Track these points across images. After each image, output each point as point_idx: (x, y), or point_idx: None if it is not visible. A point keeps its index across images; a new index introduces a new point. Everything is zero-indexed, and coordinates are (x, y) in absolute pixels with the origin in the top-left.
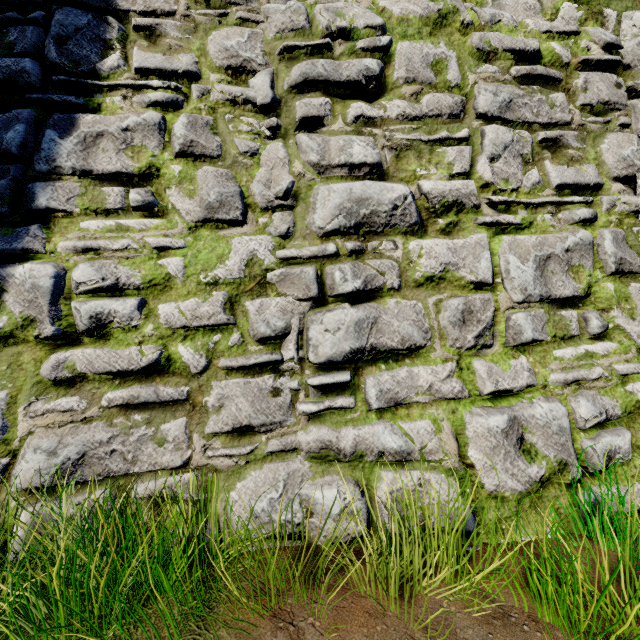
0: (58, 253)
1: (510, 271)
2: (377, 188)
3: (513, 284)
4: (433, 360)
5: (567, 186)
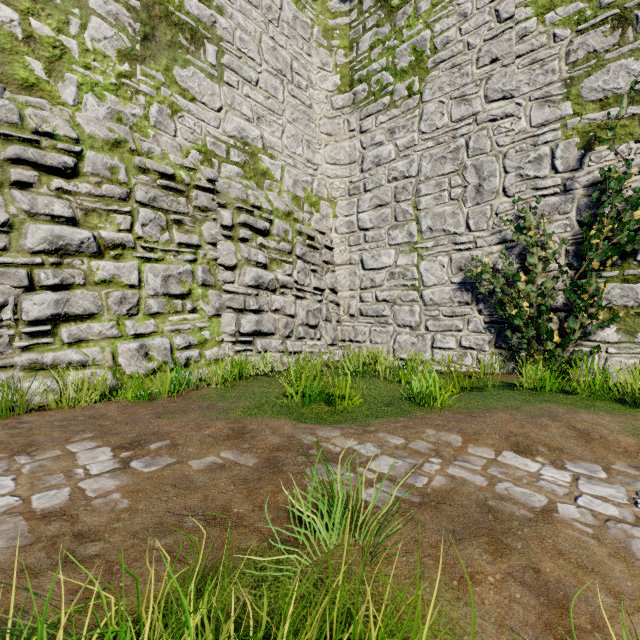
0: None
1: (149, 281)
2: (71, 231)
3: (149, 287)
4: (104, 320)
5: (183, 244)
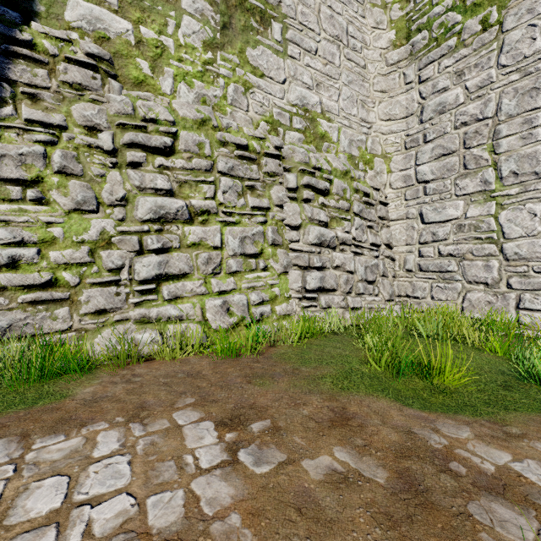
0: None
1: (229, 242)
2: (169, 202)
3: (229, 248)
4: (194, 279)
5: (255, 207)
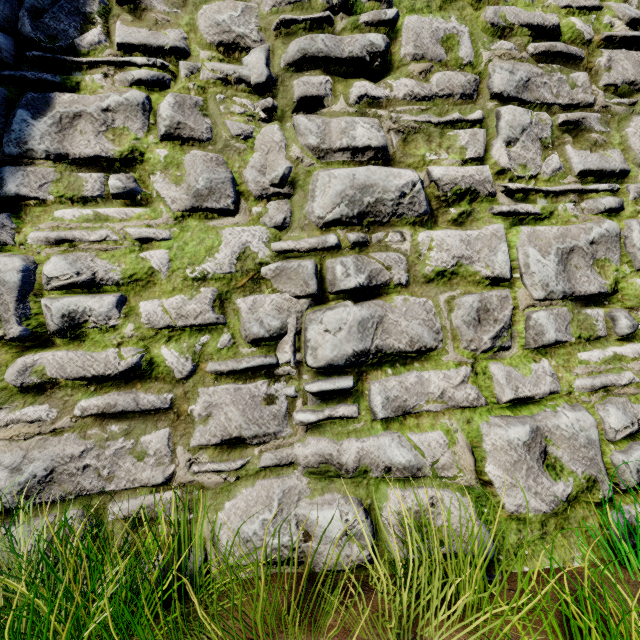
0: (29, 245)
1: (530, 265)
2: (383, 174)
3: (533, 279)
4: (445, 364)
5: (591, 173)
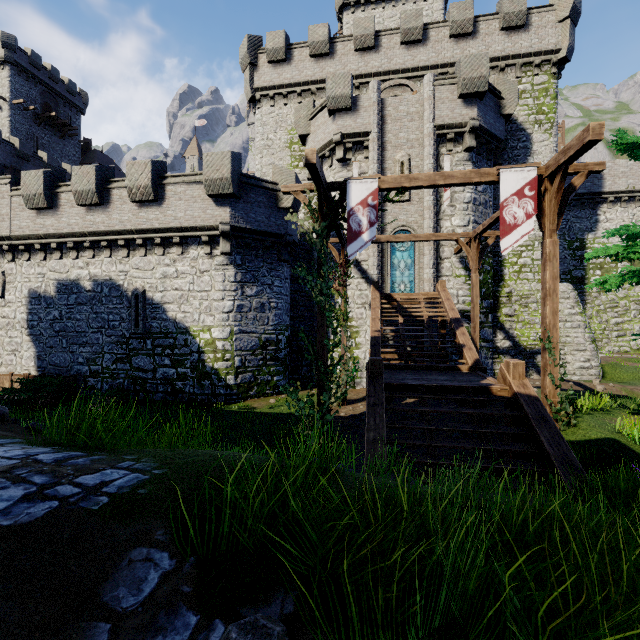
0: None
1: (635, 328)
2: (618, 319)
3: (636, 329)
4: (626, 337)
5: None
